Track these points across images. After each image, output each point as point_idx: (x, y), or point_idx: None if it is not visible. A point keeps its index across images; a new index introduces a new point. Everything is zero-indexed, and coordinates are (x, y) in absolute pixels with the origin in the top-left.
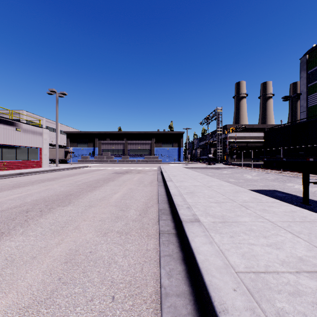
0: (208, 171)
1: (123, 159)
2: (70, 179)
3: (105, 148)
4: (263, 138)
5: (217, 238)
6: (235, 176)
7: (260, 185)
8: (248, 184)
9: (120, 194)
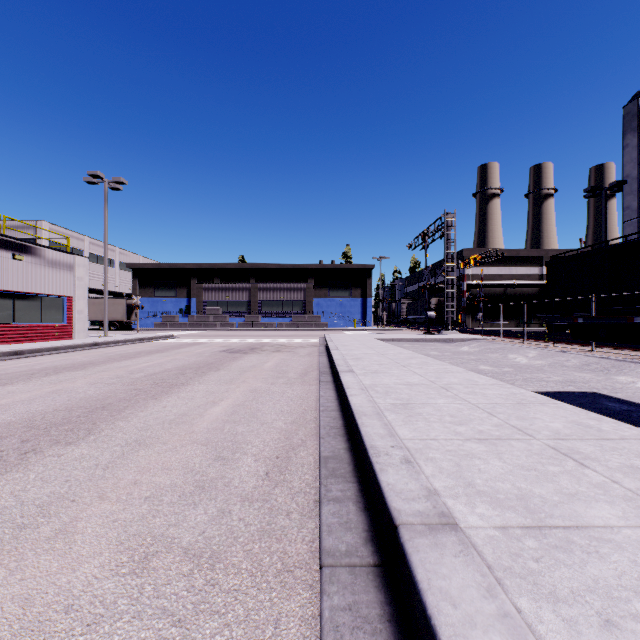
0: (427, 347)
1: (247, 321)
2: (122, 366)
3: (212, 298)
4: (539, 279)
5: (556, 635)
6: (489, 357)
7: (556, 382)
8: (527, 376)
9: (225, 407)
